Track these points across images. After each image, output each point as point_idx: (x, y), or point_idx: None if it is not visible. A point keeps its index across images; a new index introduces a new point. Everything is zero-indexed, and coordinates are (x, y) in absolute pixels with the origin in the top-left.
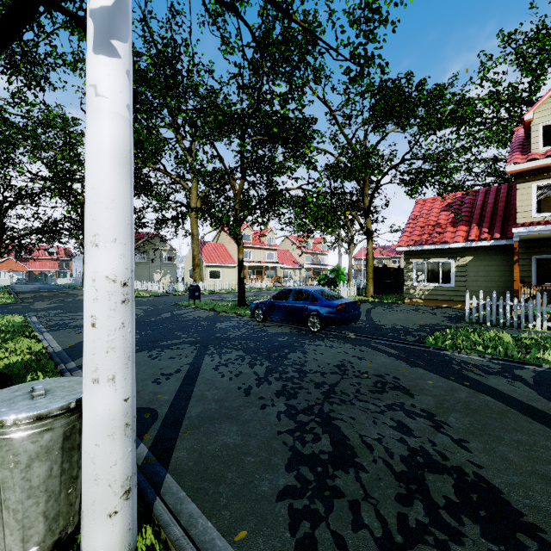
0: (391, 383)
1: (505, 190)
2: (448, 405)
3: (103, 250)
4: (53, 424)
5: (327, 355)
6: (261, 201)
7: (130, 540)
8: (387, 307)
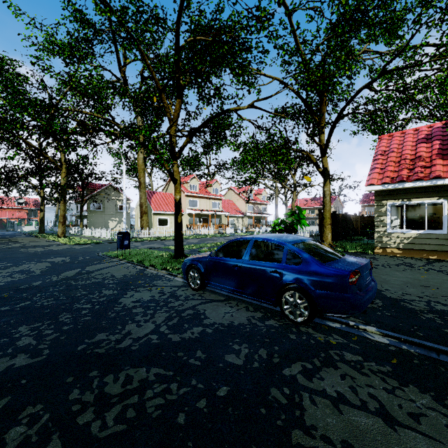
0: None
1: None
2: None
3: None
4: None
5: None
6: (202, 124)
7: None
8: None
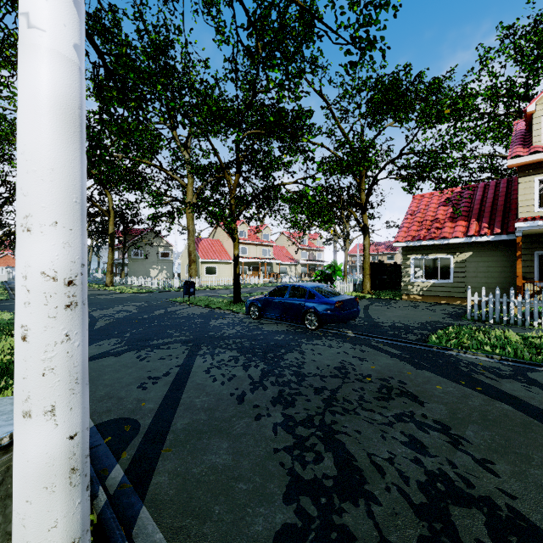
0: (397, 388)
1: (505, 185)
2: (463, 415)
3: (38, 237)
4: None
5: (326, 355)
6: (256, 195)
7: None
8: (385, 304)
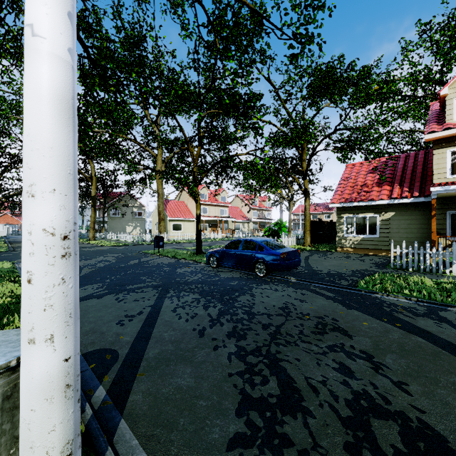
0: (330, 324)
1: (423, 156)
2: (385, 346)
3: (40, 201)
4: None
5: (272, 297)
6: (215, 164)
7: None
8: (323, 255)
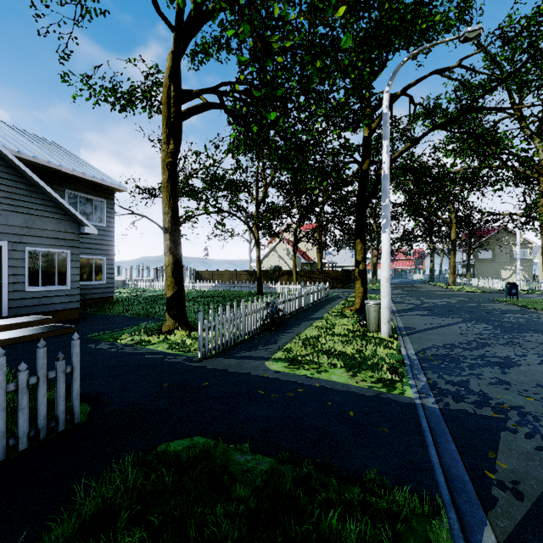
0: None
1: None
2: None
3: (383, 272)
4: (376, 306)
5: None
6: None
7: (388, 332)
8: None
